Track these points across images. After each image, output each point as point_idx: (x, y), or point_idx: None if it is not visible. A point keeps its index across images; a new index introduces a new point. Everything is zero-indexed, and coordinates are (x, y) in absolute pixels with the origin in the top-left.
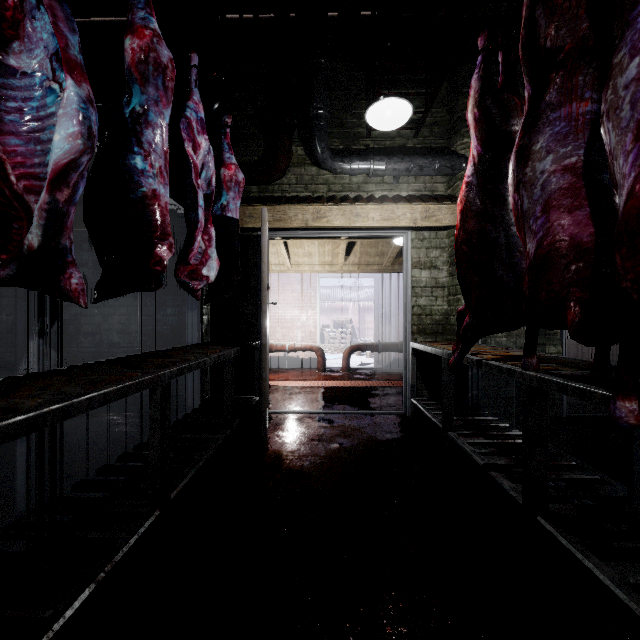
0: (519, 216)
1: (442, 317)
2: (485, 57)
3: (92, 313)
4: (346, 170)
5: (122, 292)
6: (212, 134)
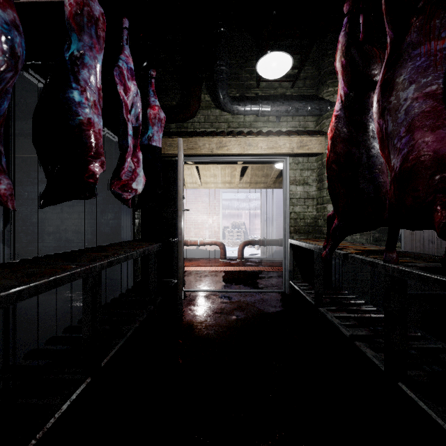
0: (384, 138)
1: (312, 220)
2: (350, 18)
3: (53, 217)
4: (241, 111)
5: (63, 200)
6: (142, 85)
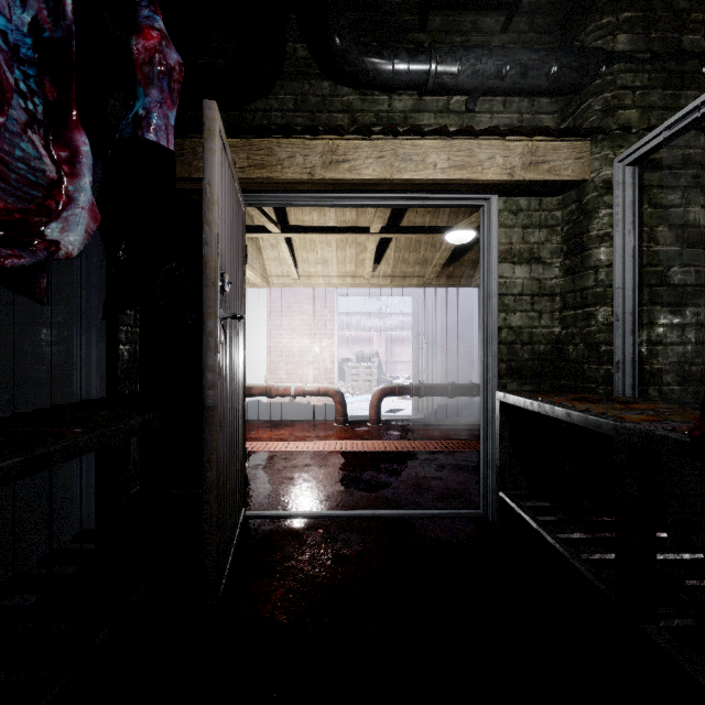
0: None
1: (550, 347)
2: None
3: None
4: (385, 72)
5: None
6: None
